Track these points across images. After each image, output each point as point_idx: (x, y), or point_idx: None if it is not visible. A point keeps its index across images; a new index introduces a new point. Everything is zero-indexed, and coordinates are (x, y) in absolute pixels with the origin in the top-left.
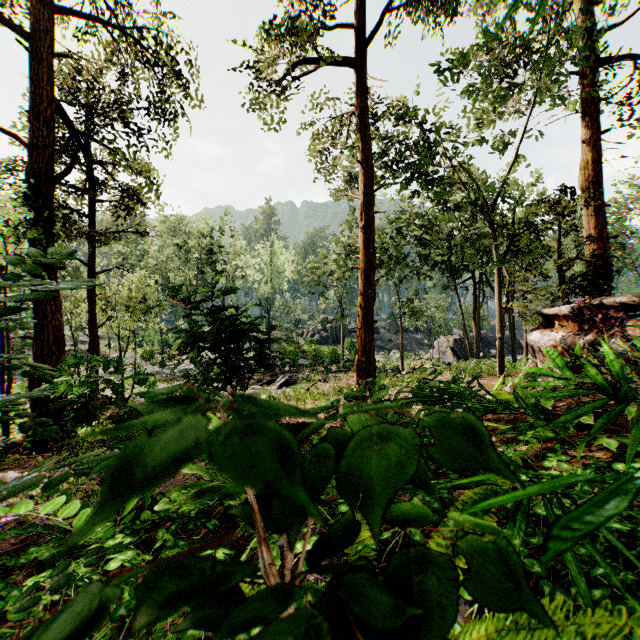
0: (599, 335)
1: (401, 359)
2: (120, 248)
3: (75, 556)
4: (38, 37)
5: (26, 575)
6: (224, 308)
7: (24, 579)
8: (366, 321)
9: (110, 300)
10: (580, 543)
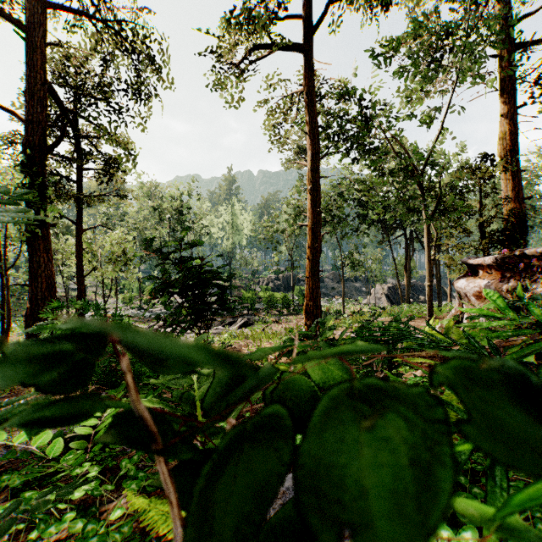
0: (521, 282)
1: (343, 304)
2: (104, 210)
3: (46, 483)
4: (33, 28)
5: (3, 499)
6: (190, 259)
7: (0, 503)
8: (313, 271)
9: (95, 253)
10: (530, 481)
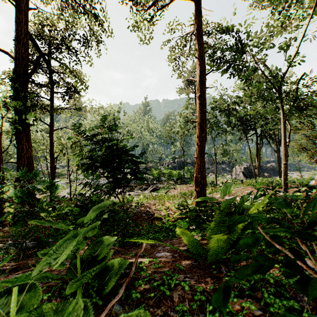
0: None
1: (215, 177)
2: (73, 121)
3: None
4: None
5: None
6: (110, 139)
7: None
8: (201, 153)
9: (64, 146)
10: None
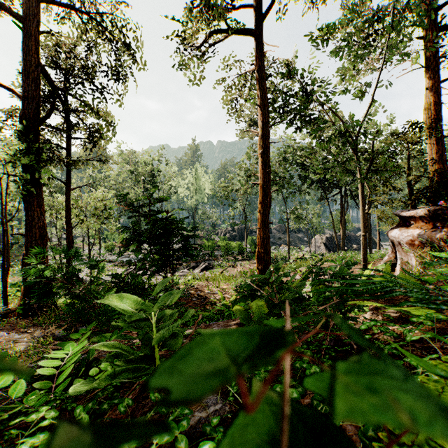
0: None
1: (288, 251)
2: (90, 173)
3: (4, 427)
4: (28, 19)
5: None
6: (158, 211)
7: None
8: (264, 222)
9: (82, 209)
10: None
